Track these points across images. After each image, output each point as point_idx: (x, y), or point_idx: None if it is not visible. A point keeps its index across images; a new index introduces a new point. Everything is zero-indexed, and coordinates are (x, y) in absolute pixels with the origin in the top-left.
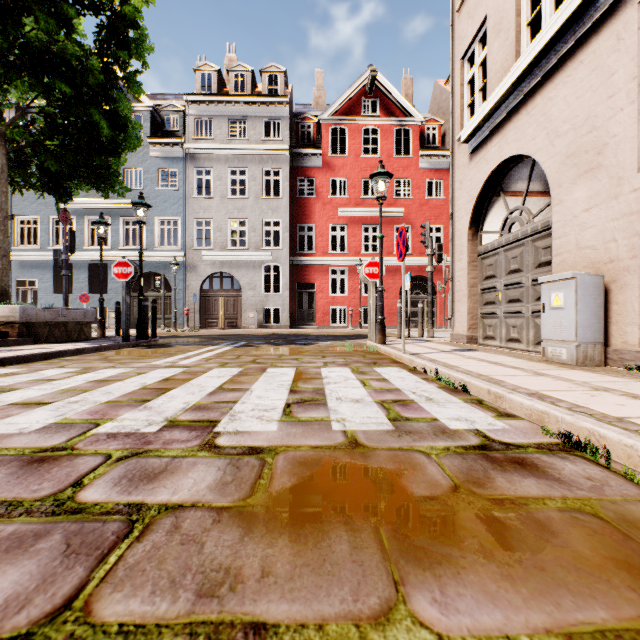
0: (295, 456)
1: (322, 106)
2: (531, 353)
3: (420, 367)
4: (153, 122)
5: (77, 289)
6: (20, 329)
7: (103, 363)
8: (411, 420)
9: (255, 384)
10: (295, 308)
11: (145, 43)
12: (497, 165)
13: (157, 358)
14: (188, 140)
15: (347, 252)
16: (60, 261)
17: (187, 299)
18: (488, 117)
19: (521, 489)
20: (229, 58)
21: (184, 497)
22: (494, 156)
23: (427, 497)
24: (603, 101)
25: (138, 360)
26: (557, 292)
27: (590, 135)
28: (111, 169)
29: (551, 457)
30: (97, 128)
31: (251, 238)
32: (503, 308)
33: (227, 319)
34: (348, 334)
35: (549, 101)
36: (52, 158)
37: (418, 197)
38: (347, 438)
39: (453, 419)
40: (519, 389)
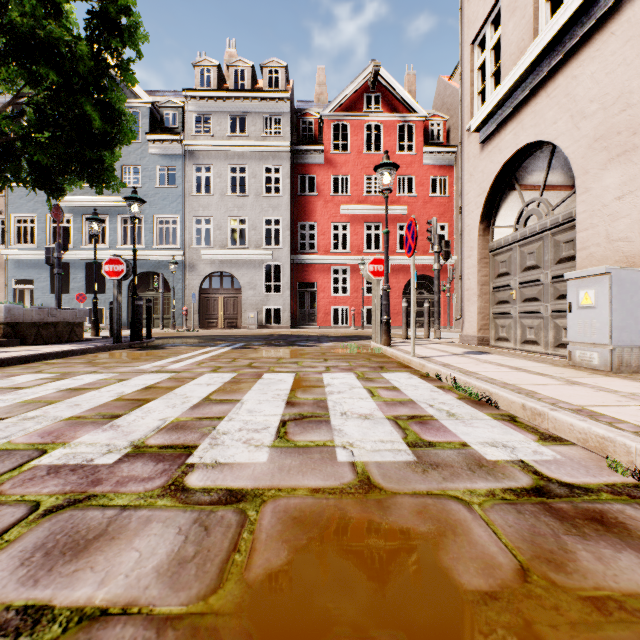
0: (288, 507)
1: (324, 103)
2: (551, 356)
3: (433, 373)
4: (152, 118)
5: (74, 289)
6: (5, 330)
7: (85, 367)
8: (435, 446)
9: (247, 394)
10: (296, 308)
11: (139, 31)
12: (512, 154)
13: (146, 361)
14: (187, 137)
15: (349, 251)
16: (53, 259)
17: (186, 299)
18: (502, 102)
19: (623, 576)
20: (229, 54)
21: (115, 592)
22: (509, 144)
23: (486, 594)
24: (639, 74)
25: (125, 364)
26: (587, 289)
27: (623, 114)
28: (105, 163)
29: (639, 510)
30: (89, 120)
31: (251, 236)
32: (518, 307)
33: (227, 319)
34: (350, 335)
35: (573, 80)
36: (42, 151)
37: (422, 194)
38: (357, 475)
39: (487, 444)
40: (560, 403)
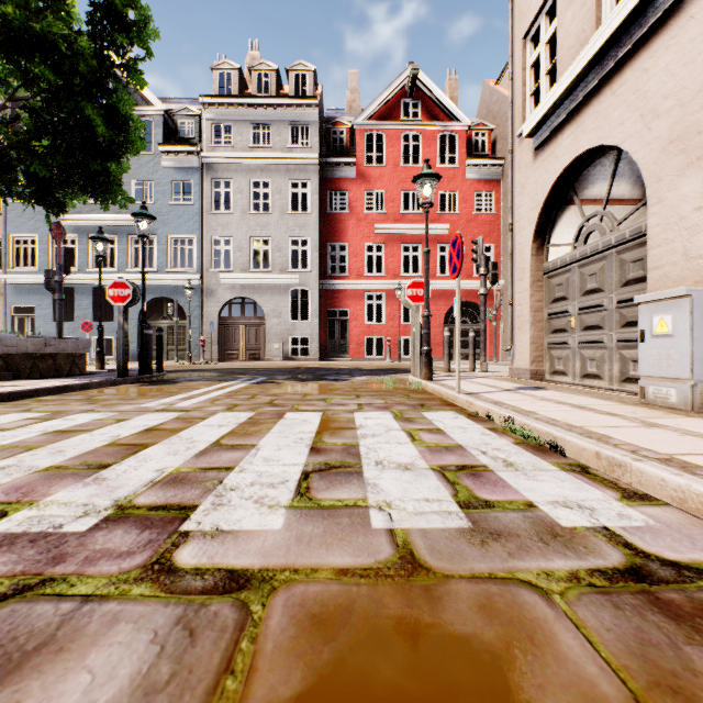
0: (305, 598)
1: (356, 111)
2: (617, 392)
3: (482, 412)
4: (165, 128)
5: (80, 316)
6: None
7: (82, 405)
8: (494, 506)
9: (265, 437)
10: (326, 338)
11: (148, 26)
12: (571, 161)
13: (153, 398)
14: (205, 148)
15: (384, 274)
16: (53, 283)
17: (203, 328)
18: (559, 102)
19: None
20: (251, 56)
21: None
22: (567, 150)
23: None
24: None
25: (128, 401)
26: (662, 315)
27: None
28: (111, 176)
29: None
30: (92, 126)
31: (276, 259)
32: (577, 337)
33: (249, 350)
34: (386, 368)
35: (644, 73)
36: (40, 162)
37: (465, 212)
38: (397, 548)
39: (558, 504)
40: (642, 451)
